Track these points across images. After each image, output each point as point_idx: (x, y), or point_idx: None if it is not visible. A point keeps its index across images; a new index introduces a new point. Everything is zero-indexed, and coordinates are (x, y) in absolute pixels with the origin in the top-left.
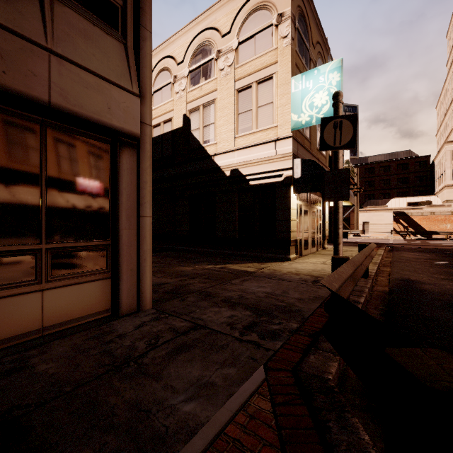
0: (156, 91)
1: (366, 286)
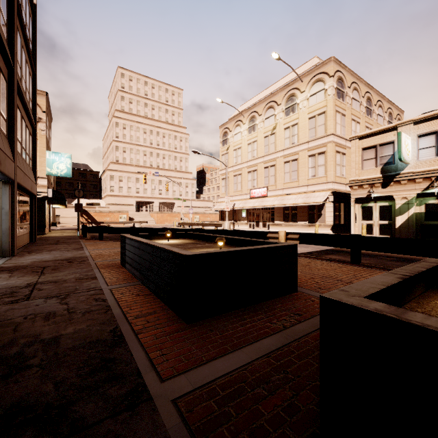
0: None
1: None
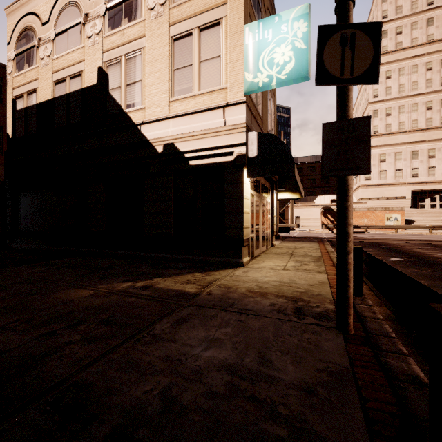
0: (59, 34)
1: (378, 317)
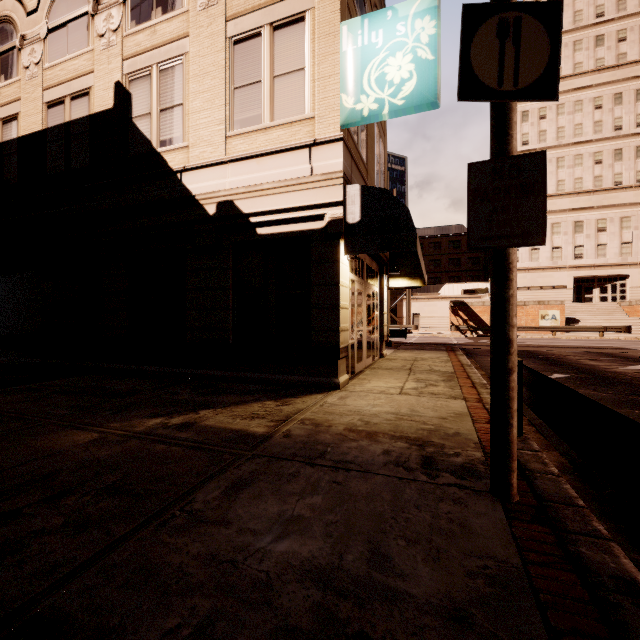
0: (53, 29)
1: (552, 471)
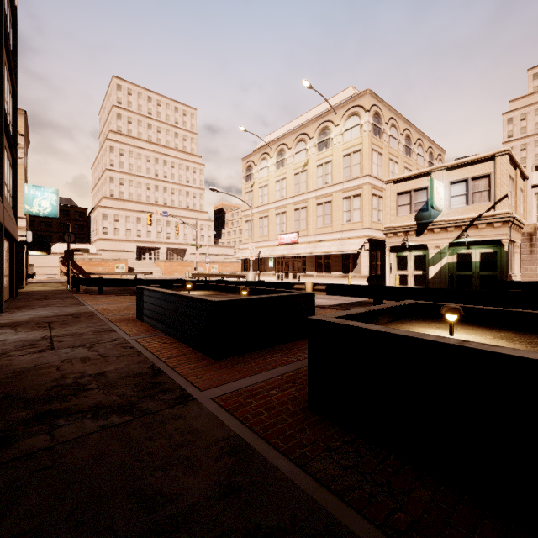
0: None
1: None
